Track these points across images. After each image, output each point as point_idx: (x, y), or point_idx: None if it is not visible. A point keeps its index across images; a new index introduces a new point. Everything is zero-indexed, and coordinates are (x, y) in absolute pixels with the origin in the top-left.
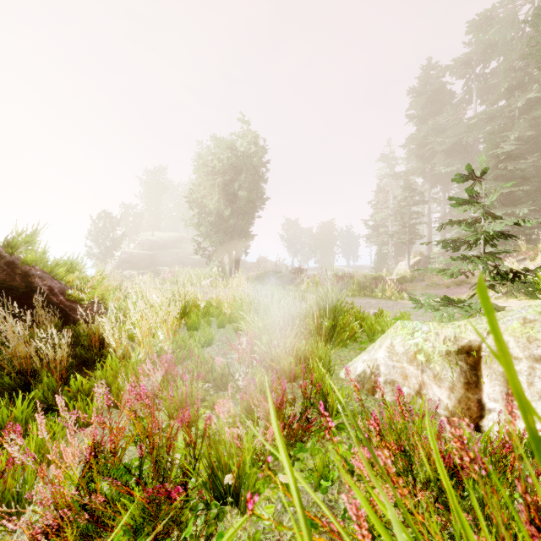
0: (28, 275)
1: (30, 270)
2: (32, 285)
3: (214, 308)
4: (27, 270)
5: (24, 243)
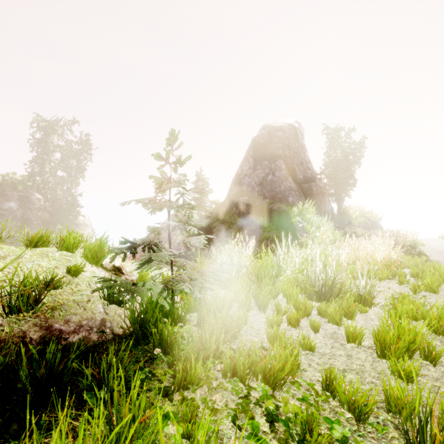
0: (295, 229)
1: (296, 226)
2: (295, 234)
3: (351, 264)
4: (295, 226)
5: (300, 212)
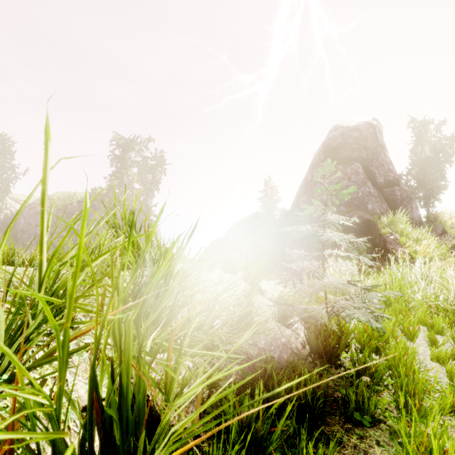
0: (385, 241)
1: (386, 238)
2: (386, 247)
3: None
4: (385, 238)
5: (390, 222)
